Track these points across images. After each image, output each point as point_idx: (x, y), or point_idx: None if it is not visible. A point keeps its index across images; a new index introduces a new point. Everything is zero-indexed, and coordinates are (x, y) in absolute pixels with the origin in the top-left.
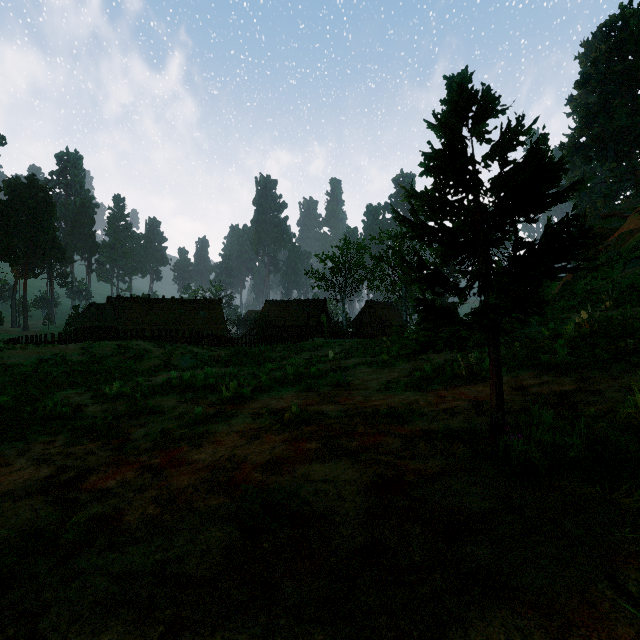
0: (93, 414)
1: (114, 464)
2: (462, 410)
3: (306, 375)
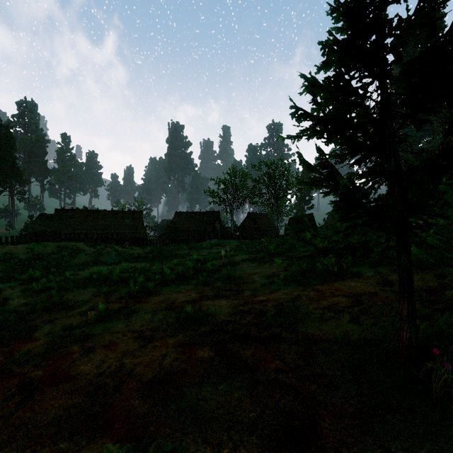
0: (14, 307)
1: None
2: (345, 307)
3: (203, 269)
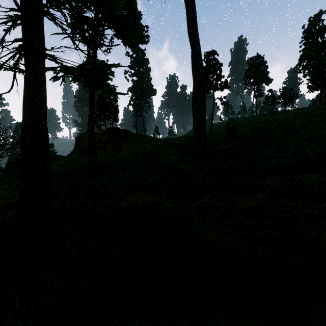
0: None
1: None
2: None
3: None
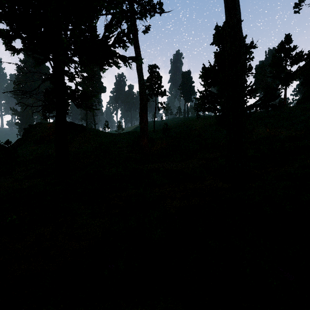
0: None
1: None
2: None
3: None
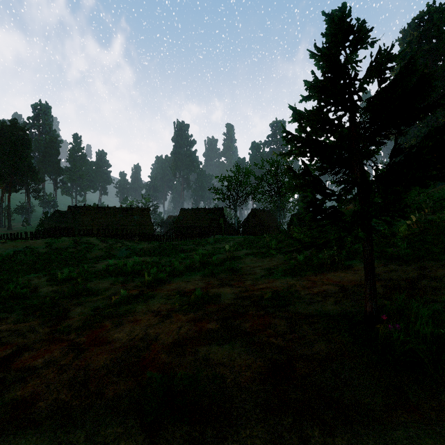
0: (45, 294)
1: (47, 342)
2: (332, 293)
3: (209, 263)
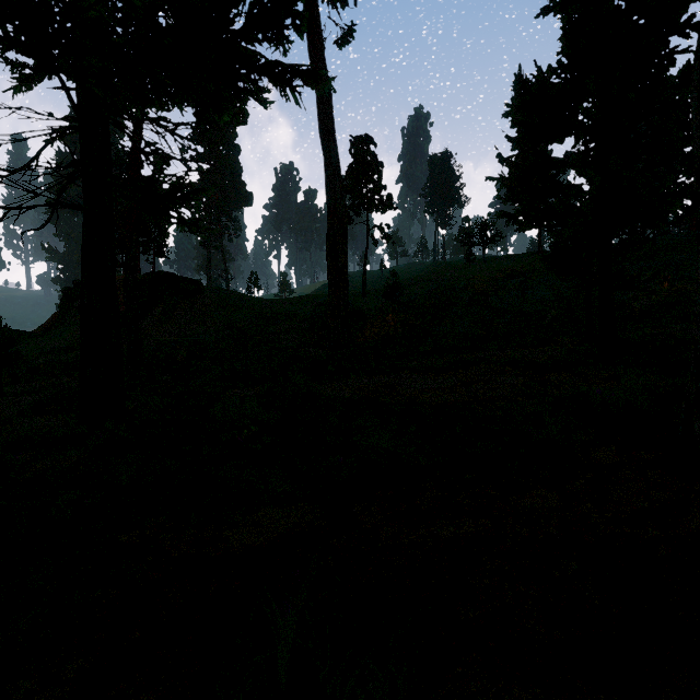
0: None
1: None
2: None
3: None
